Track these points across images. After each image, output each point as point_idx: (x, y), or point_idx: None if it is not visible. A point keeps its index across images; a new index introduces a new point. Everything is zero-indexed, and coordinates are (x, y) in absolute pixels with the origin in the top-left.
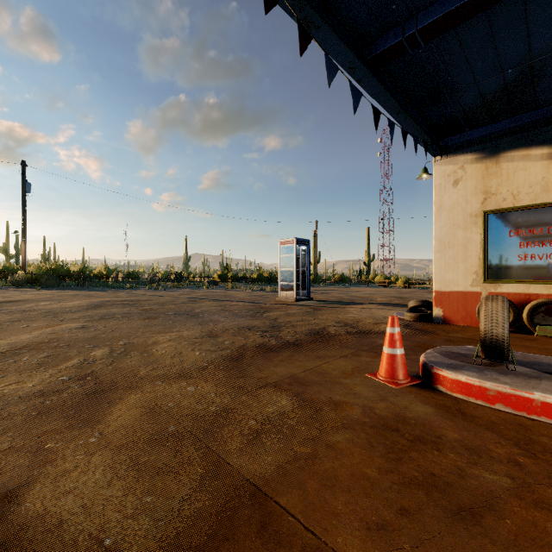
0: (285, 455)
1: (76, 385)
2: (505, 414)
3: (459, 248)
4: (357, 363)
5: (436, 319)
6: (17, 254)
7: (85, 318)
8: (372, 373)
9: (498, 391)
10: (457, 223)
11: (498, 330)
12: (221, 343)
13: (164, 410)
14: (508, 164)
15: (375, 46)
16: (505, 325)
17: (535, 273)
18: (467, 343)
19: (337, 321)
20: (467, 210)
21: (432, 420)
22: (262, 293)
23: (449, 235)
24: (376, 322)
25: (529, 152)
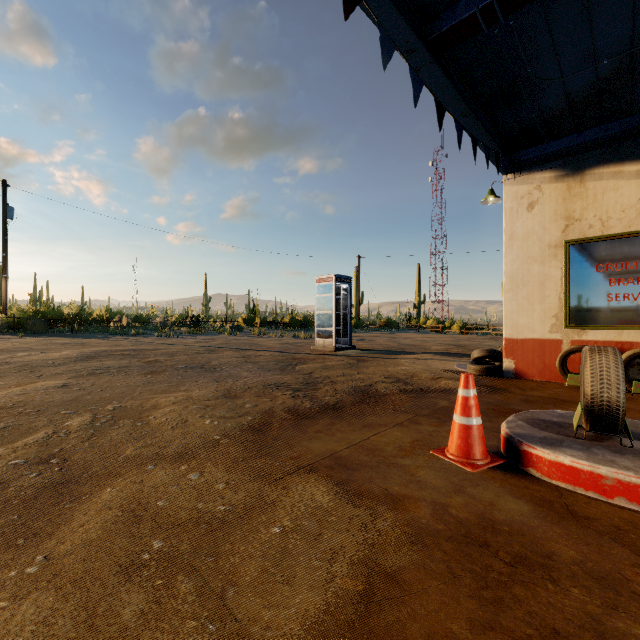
0: (323, 596)
1: (31, 473)
2: (631, 513)
3: (534, 286)
4: (417, 434)
5: (507, 373)
6: (0, 294)
7: (70, 374)
8: (438, 450)
9: (619, 479)
10: (532, 256)
11: (611, 394)
12: (240, 407)
13: (149, 513)
14: (595, 183)
15: (440, 21)
16: (621, 387)
17: (628, 317)
18: (551, 405)
19: (387, 375)
20: (544, 239)
21: (533, 525)
22: (295, 341)
23: (523, 271)
24: (434, 376)
25: (621, 168)
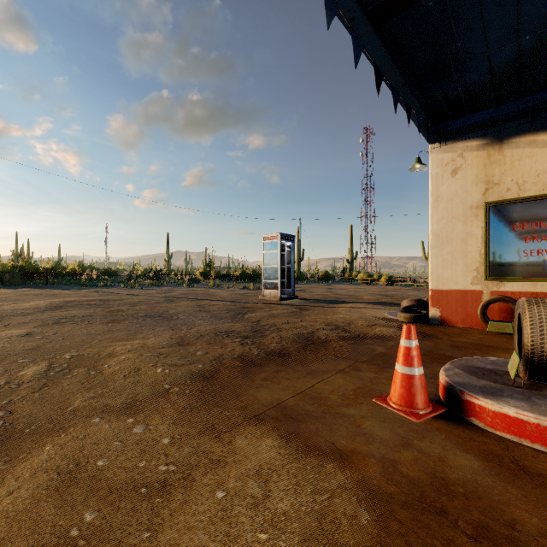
0: None
1: None
2: None
3: (458, 243)
4: (359, 381)
5: (433, 320)
6: None
7: (36, 322)
8: (381, 398)
9: None
10: (456, 216)
11: None
12: (192, 354)
13: (85, 476)
14: (512, 151)
15: None
16: None
17: (542, 270)
18: (478, 350)
19: (327, 323)
20: (466, 201)
21: (487, 485)
22: (245, 291)
23: (447, 229)
24: (369, 324)
25: (535, 137)
